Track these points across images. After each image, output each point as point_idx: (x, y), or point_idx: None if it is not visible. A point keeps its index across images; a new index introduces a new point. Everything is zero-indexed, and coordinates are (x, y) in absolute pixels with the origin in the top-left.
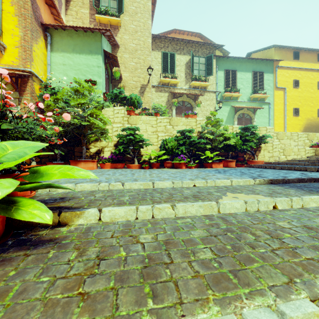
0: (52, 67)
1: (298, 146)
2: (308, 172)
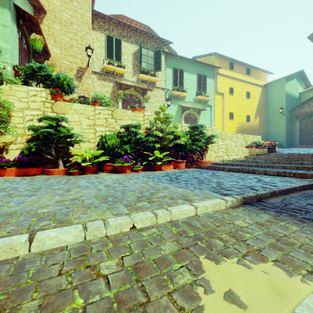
0: None
1: (237, 147)
2: (258, 175)
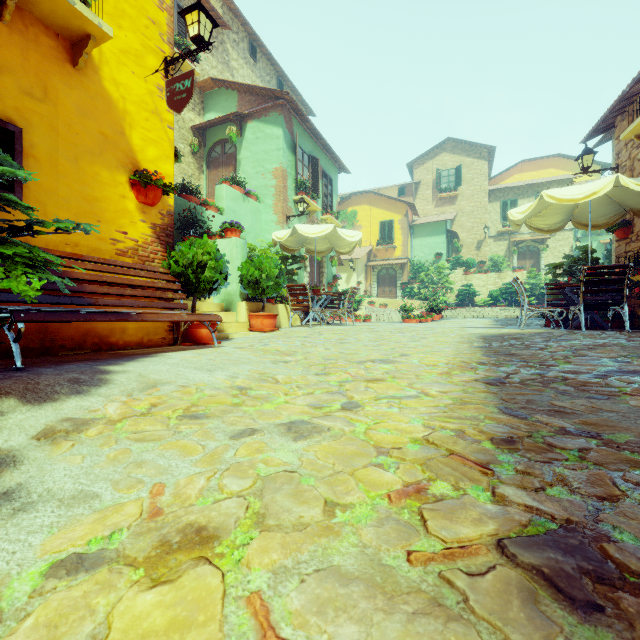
0: (413, 248)
1: None
2: None
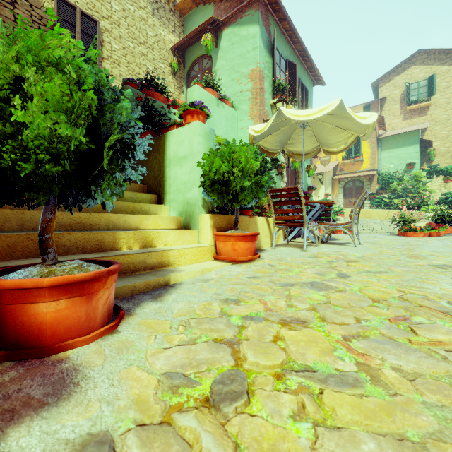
0: (380, 160)
1: None
2: None
